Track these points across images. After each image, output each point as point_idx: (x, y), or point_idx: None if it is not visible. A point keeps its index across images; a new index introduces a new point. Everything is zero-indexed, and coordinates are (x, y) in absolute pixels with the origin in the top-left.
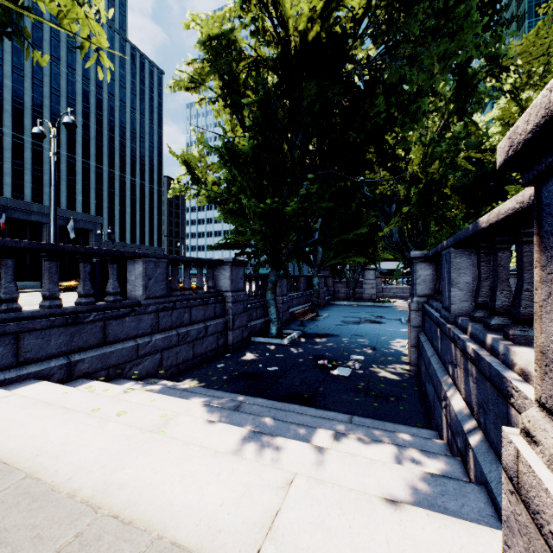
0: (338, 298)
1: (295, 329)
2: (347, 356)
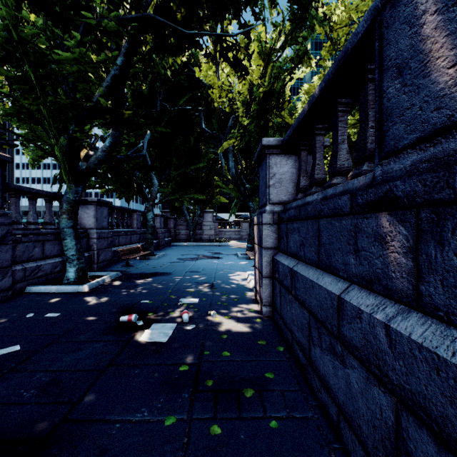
0: (179, 240)
1: (116, 270)
2: (175, 300)
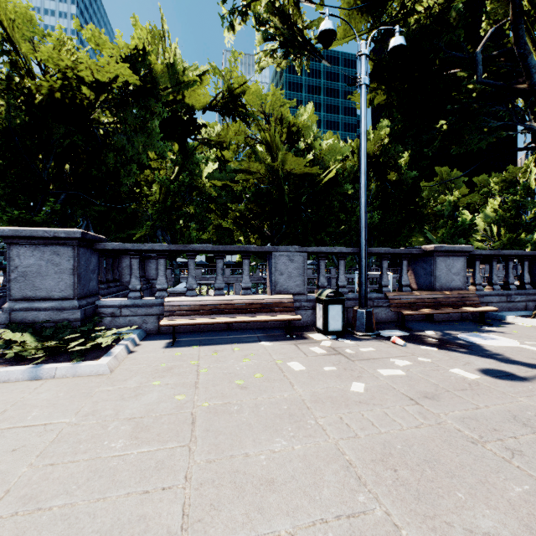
0: None
1: None
2: None
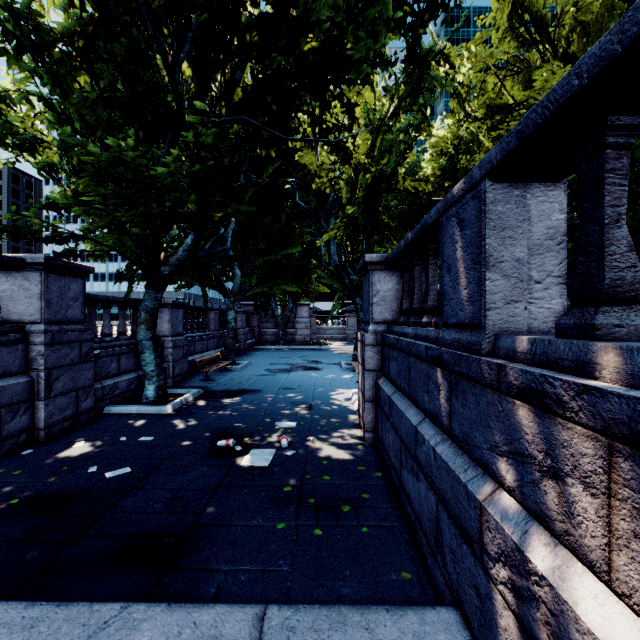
0: (265, 341)
1: (195, 386)
2: (270, 424)
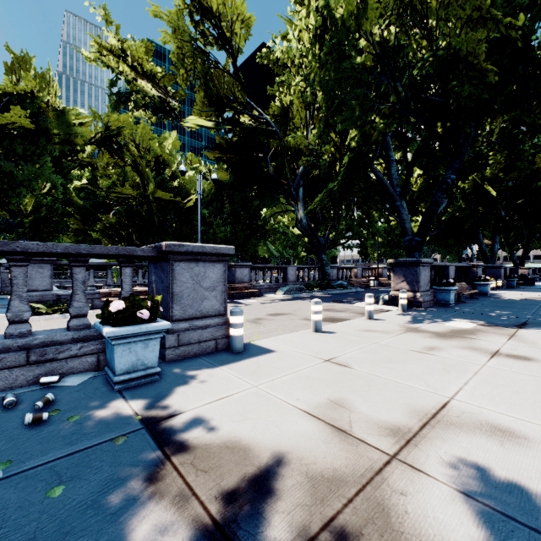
0: None
1: None
2: None
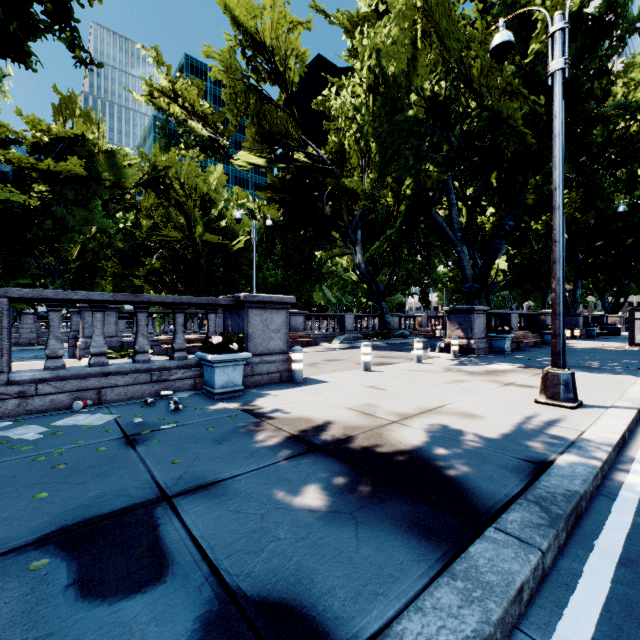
0: None
1: None
2: None
